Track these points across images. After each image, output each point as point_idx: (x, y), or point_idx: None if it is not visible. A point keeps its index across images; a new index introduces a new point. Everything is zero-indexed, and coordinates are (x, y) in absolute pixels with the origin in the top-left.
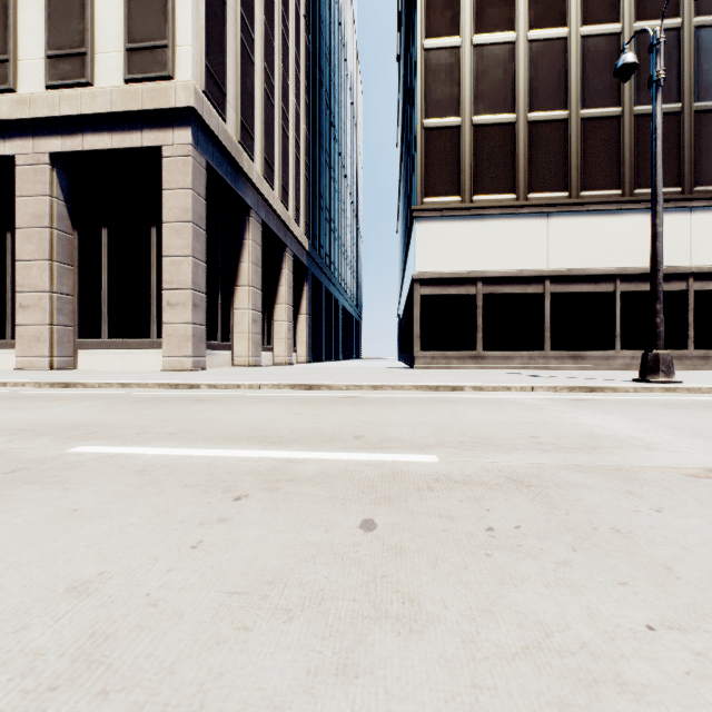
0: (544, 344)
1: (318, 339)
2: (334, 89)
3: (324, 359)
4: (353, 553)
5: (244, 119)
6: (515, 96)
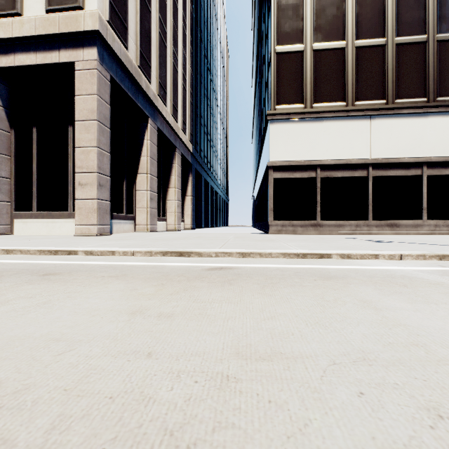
0: (367, 215)
1: (199, 213)
2: (210, 46)
3: (203, 227)
4: None
5: (142, 50)
6: (345, 27)
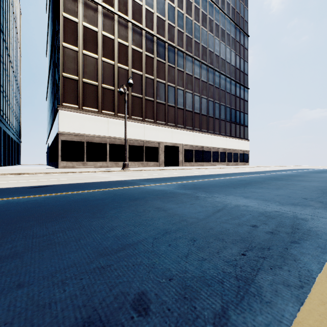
0: (107, 159)
1: None
2: (3, 11)
3: None
4: (58, 182)
5: None
6: (98, 77)
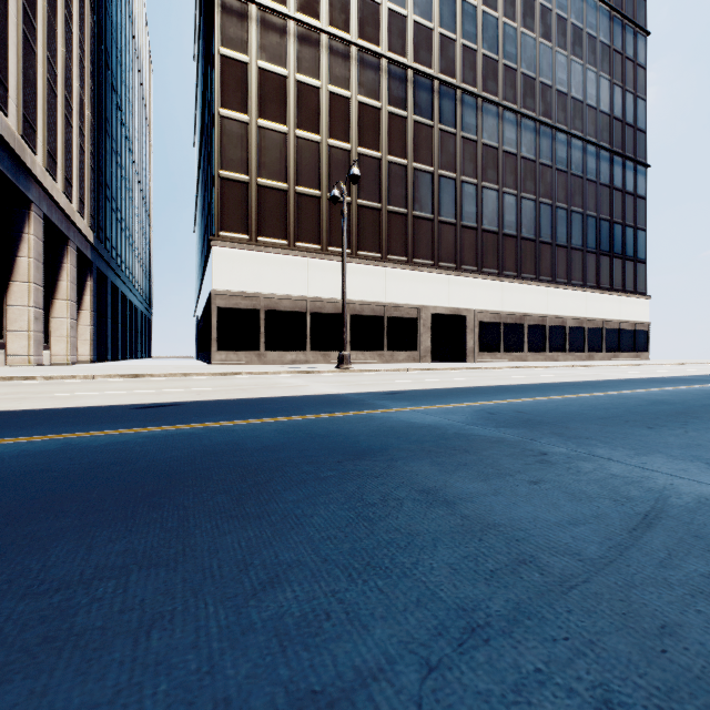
0: (306, 347)
1: (103, 337)
2: (121, 69)
3: (110, 359)
4: (197, 395)
5: (26, 112)
6: (288, 172)
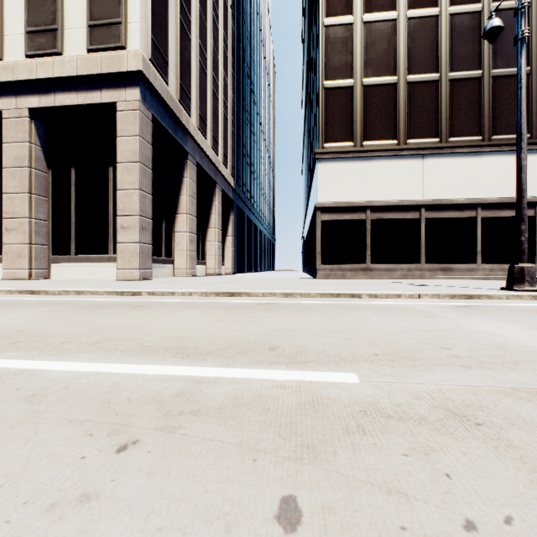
0: (420, 259)
1: (241, 256)
2: (253, 64)
3: (246, 271)
4: None
5: (182, 83)
6: (397, 62)
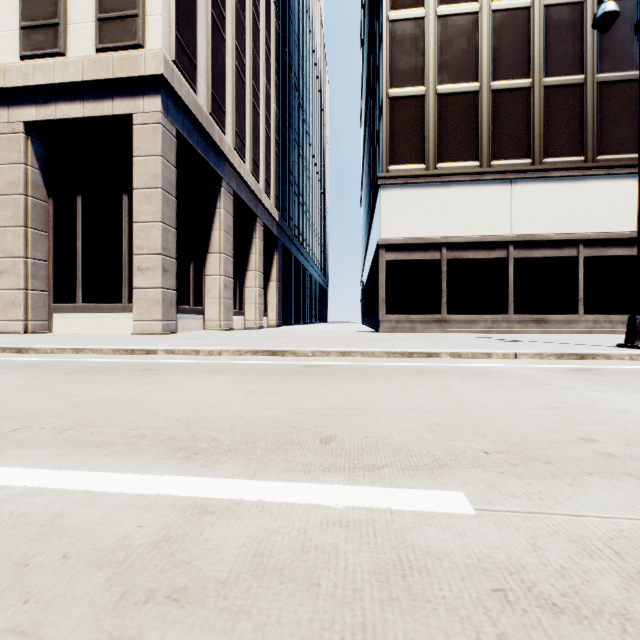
0: (507, 308)
1: (288, 305)
2: (302, 74)
3: (293, 323)
4: None
5: (215, 92)
6: (479, 65)
